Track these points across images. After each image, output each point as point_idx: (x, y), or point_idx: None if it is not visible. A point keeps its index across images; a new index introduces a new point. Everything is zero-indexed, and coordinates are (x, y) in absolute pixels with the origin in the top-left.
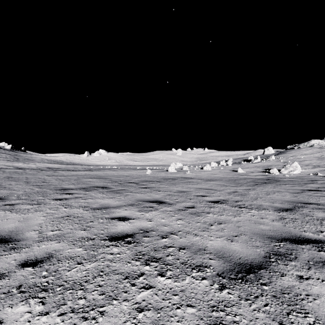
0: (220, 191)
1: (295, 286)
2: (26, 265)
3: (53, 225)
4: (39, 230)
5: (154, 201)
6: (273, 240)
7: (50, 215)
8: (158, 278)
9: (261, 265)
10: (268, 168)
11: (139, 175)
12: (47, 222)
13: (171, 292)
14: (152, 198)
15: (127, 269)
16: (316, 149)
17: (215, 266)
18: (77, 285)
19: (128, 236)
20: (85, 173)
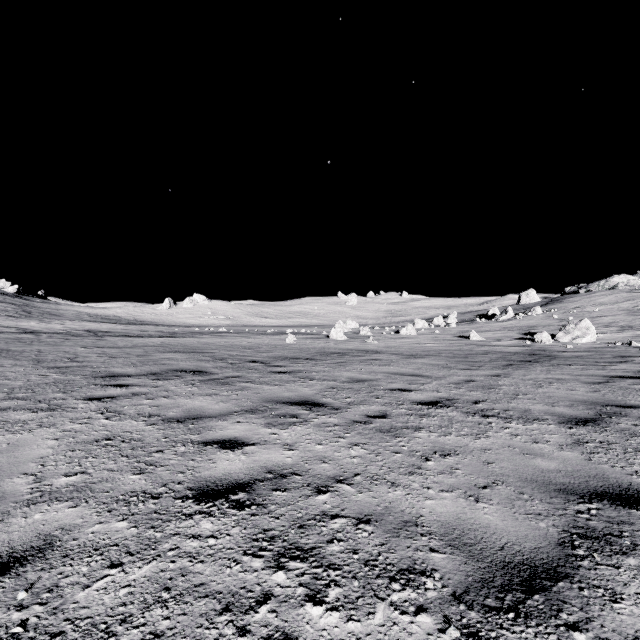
0: (437, 379)
1: None
2: None
3: (70, 461)
4: (37, 473)
5: (301, 403)
6: (571, 497)
7: (69, 435)
8: (305, 608)
9: (556, 567)
10: (531, 331)
11: (272, 347)
12: (61, 452)
13: None
14: (295, 395)
15: (229, 583)
16: (623, 293)
17: (446, 571)
18: (98, 632)
19: (238, 489)
20: (161, 341)
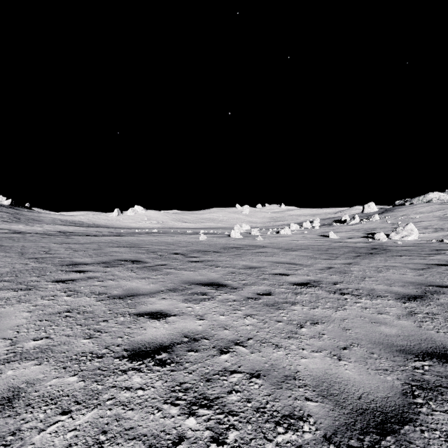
0: (307, 266)
1: None
2: None
3: (38, 329)
4: (12, 338)
5: (209, 284)
6: (409, 356)
7: (39, 308)
8: (210, 447)
9: (401, 413)
10: (371, 232)
11: (189, 243)
12: (32, 322)
13: None
14: (205, 278)
15: (152, 427)
16: (436, 205)
17: (318, 416)
18: None
19: (162, 350)
20: (111, 239)
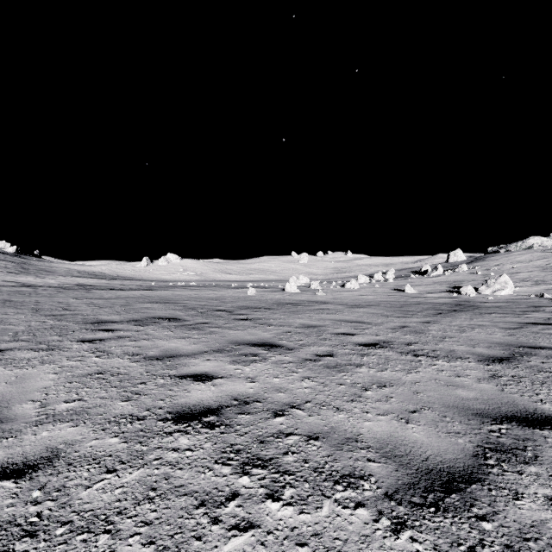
0: (376, 325)
1: (546, 522)
2: (3, 475)
3: (69, 391)
4: (41, 400)
5: (260, 344)
6: (485, 420)
7: (67, 370)
8: (266, 503)
9: (470, 473)
10: (457, 285)
11: (235, 298)
12: (61, 384)
13: (294, 537)
14: (256, 338)
15: (204, 485)
16: (538, 252)
17: (380, 476)
18: (99, 521)
19: (209, 413)
20: (140, 294)
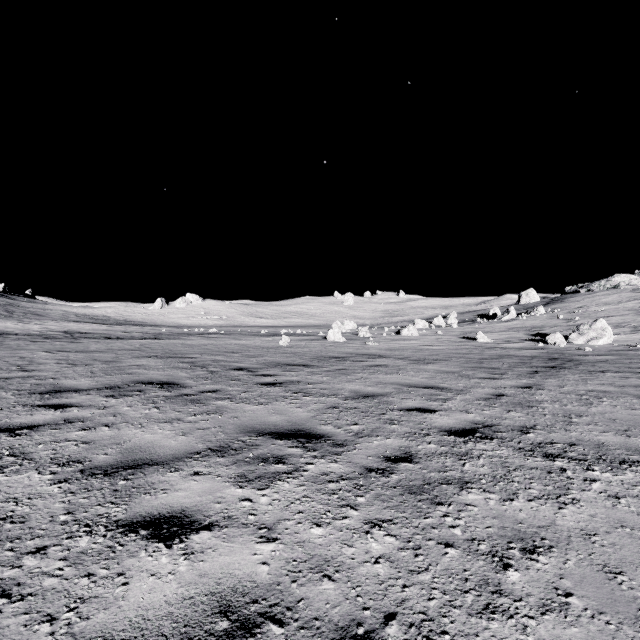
0: (460, 392)
1: None
2: None
3: None
4: None
5: (291, 434)
6: None
7: None
8: None
9: None
10: (538, 332)
11: (263, 350)
12: None
13: None
14: (285, 420)
15: None
16: (626, 292)
17: None
18: None
19: None
20: (140, 344)
